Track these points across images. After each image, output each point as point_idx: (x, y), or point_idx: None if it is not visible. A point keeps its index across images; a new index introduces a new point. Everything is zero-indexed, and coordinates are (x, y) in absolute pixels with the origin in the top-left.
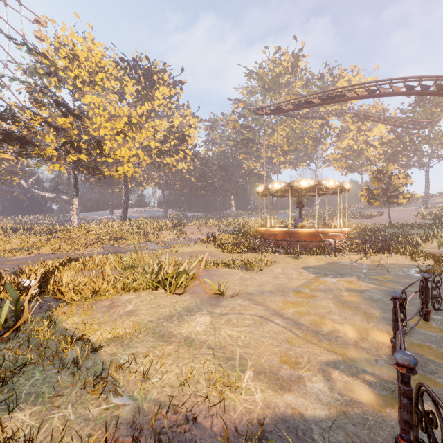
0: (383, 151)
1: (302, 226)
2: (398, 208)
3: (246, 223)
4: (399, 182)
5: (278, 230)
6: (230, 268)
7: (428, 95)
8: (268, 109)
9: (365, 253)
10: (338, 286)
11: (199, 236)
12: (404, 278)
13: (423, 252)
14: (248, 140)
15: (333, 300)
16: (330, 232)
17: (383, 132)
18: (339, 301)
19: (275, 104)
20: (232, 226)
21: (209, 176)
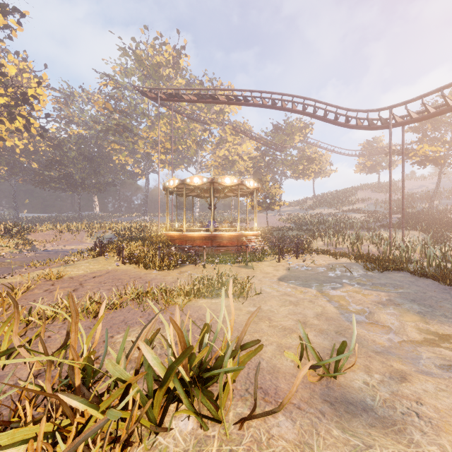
0: (253, 165)
1: (215, 230)
2: (260, 214)
3: (132, 226)
4: (275, 191)
5: (199, 234)
6: (206, 298)
7: (317, 119)
8: (163, 93)
9: (297, 255)
10: (367, 301)
11: (60, 246)
12: (374, 278)
13: (325, 250)
14: (125, 127)
15: (411, 326)
16: (250, 236)
17: (250, 149)
18: (417, 325)
19: (173, 89)
20: (112, 231)
21: (65, 163)
